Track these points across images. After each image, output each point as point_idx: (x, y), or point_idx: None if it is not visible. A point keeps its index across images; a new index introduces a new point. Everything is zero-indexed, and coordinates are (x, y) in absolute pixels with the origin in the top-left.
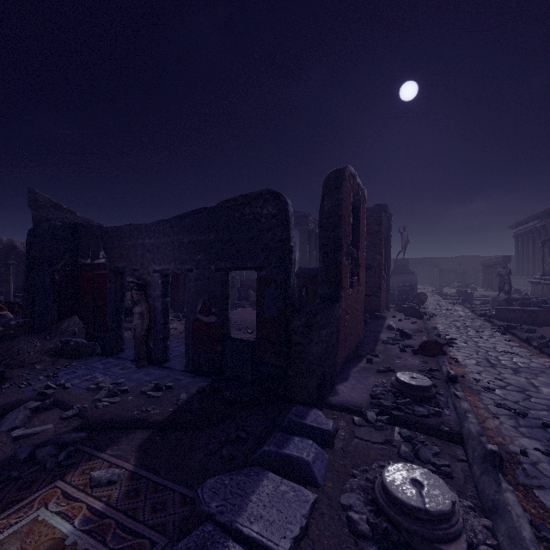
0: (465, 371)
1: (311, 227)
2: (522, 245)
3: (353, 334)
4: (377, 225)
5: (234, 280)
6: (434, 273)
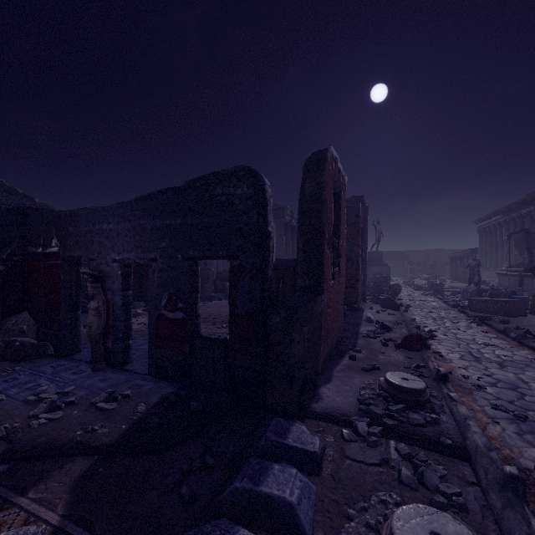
0: (451, 367)
1: (288, 219)
2: (486, 239)
3: (334, 329)
4: (355, 216)
5: (209, 272)
6: (404, 266)
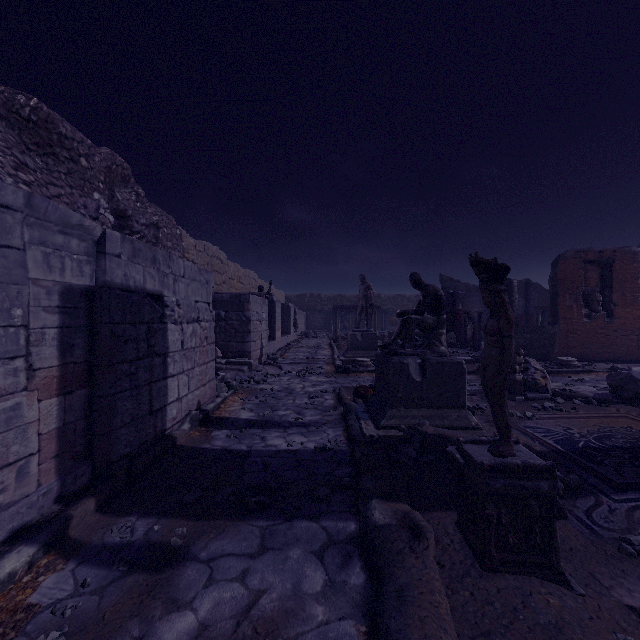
0: None
1: None
2: None
3: (593, 349)
4: None
5: None
6: None
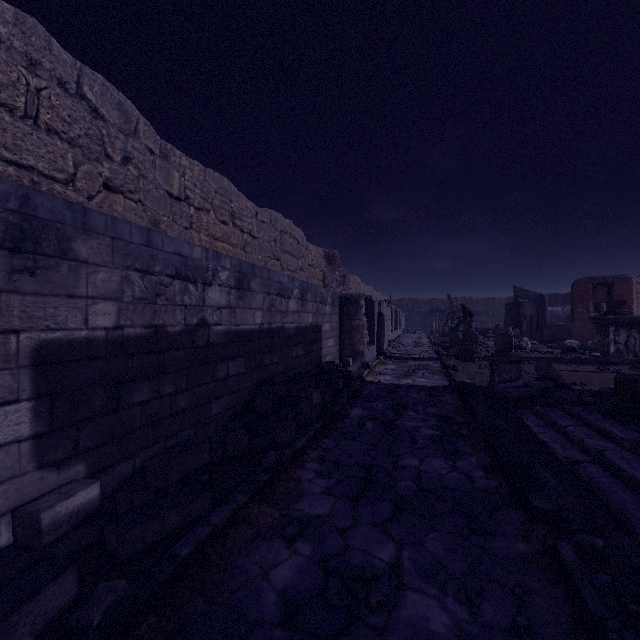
0: None
1: None
2: None
3: None
4: None
5: None
6: None
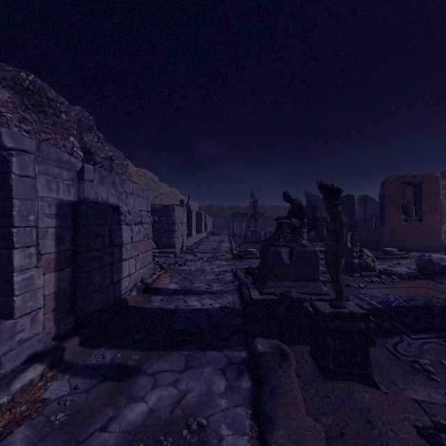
0: None
1: None
2: None
3: (409, 243)
4: None
5: None
6: None
